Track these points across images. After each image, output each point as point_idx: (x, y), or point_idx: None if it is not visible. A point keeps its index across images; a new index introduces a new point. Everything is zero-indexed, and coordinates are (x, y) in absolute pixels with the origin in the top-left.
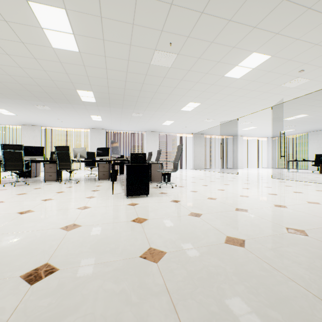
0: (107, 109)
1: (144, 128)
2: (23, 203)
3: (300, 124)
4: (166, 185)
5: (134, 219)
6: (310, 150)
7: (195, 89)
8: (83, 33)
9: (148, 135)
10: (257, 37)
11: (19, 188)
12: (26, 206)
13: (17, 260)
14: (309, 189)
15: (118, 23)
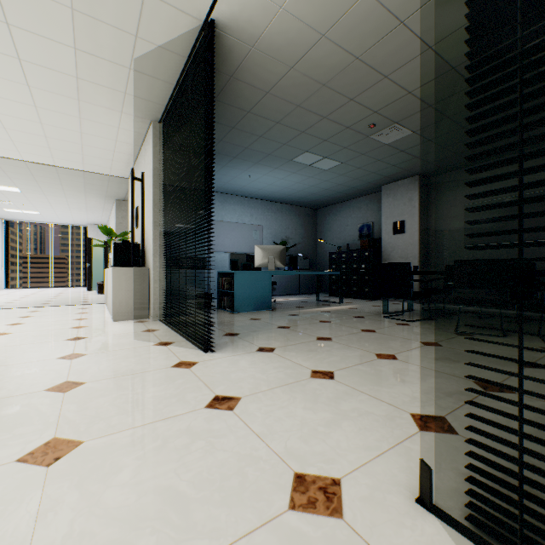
0: None
1: None
2: None
3: None
4: None
5: None
6: None
7: None
8: None
9: None
10: None
11: None
12: None
13: None
14: None
15: None
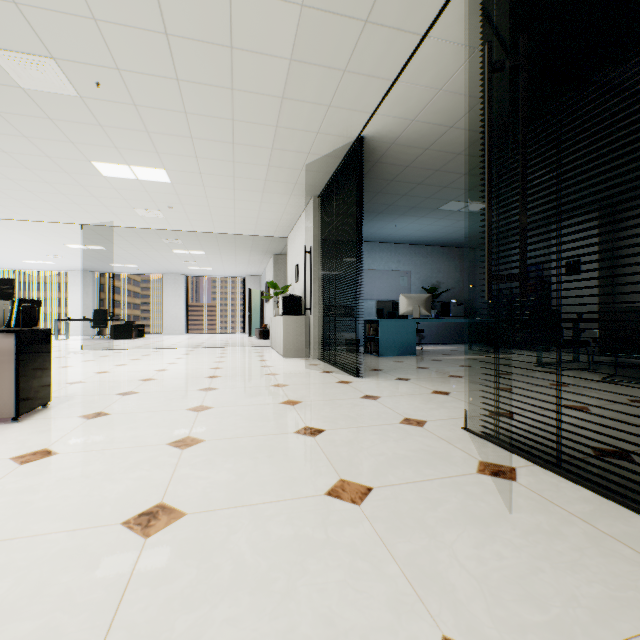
0: None
1: None
2: None
3: (78, 257)
4: None
5: (192, 410)
6: (74, 302)
7: None
8: None
9: None
10: (187, 164)
11: None
12: None
13: (286, 447)
14: (175, 354)
15: None
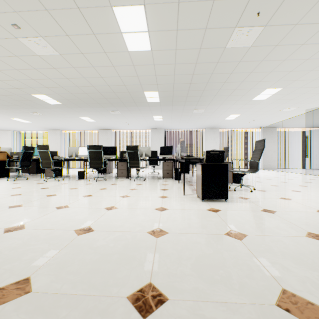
0: (169, 108)
1: (203, 125)
2: (106, 198)
3: None
4: (240, 187)
5: (227, 231)
6: None
7: (279, 70)
8: (157, 28)
9: (207, 132)
10: None
11: (100, 183)
12: (110, 202)
13: (118, 270)
14: None
15: (197, 4)
